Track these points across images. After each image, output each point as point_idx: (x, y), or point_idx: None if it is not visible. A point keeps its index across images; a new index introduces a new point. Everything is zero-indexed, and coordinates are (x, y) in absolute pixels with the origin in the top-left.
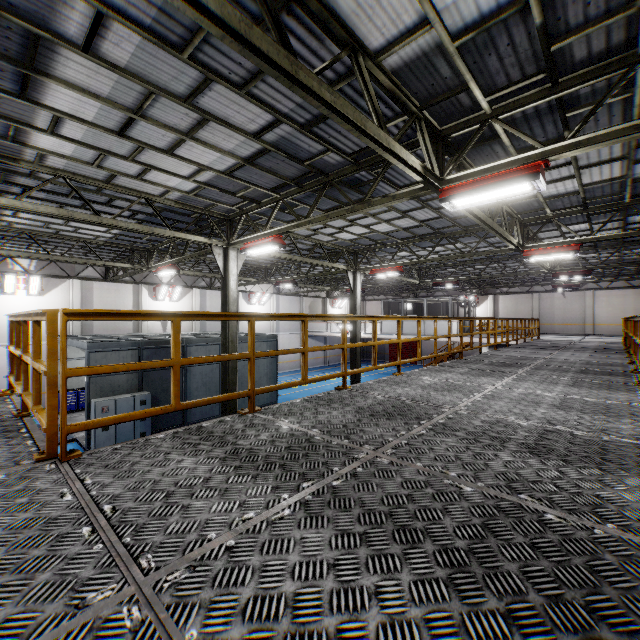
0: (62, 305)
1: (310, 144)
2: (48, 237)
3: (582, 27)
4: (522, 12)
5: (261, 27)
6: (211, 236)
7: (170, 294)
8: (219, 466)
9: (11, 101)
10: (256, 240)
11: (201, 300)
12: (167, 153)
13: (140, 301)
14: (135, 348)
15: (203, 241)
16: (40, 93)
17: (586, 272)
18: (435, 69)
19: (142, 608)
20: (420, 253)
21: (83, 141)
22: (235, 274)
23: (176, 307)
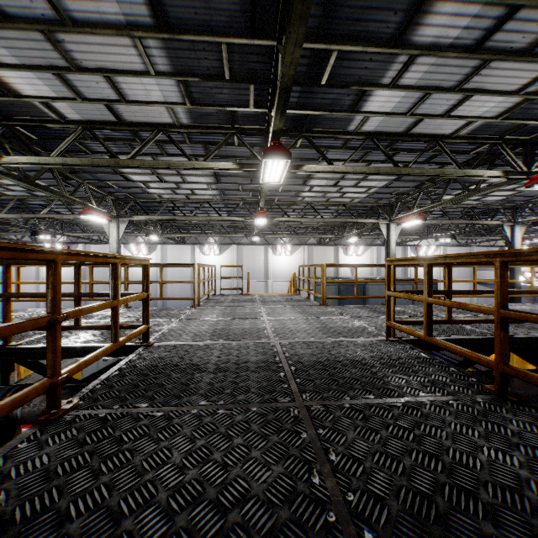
0: (299, 260)
1: (431, 166)
2: (296, 226)
3: None
4: (535, 98)
5: (389, 147)
6: (379, 216)
7: (356, 251)
8: (368, 311)
9: (299, 186)
10: (406, 217)
11: (377, 254)
12: (353, 187)
13: (338, 256)
14: (336, 284)
15: (373, 221)
16: (308, 182)
17: None
18: (495, 125)
19: (348, 318)
20: None
21: (319, 191)
22: (394, 239)
23: (360, 259)
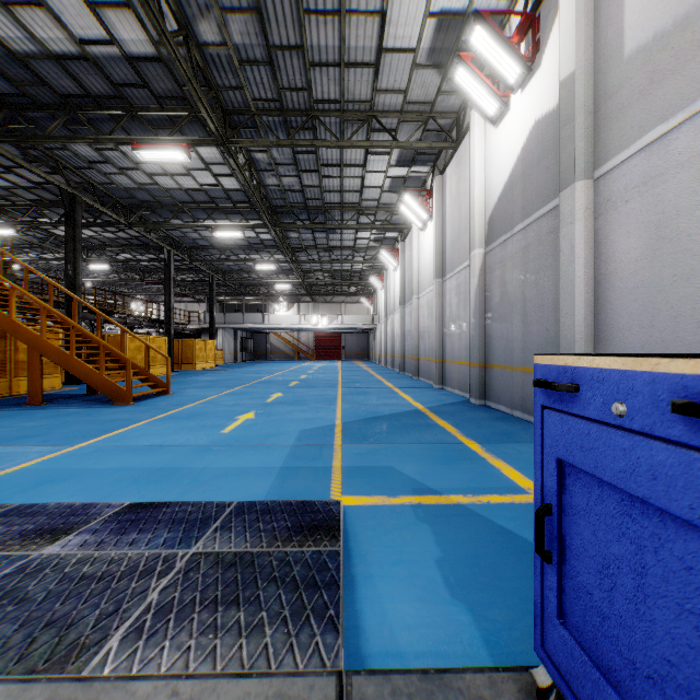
0: None
1: None
2: None
3: (8, 195)
4: None
5: None
6: None
7: None
8: None
9: None
10: None
11: None
12: None
13: None
14: None
15: None
16: None
17: (159, 283)
18: None
19: None
20: (48, 257)
21: None
22: None
23: None
